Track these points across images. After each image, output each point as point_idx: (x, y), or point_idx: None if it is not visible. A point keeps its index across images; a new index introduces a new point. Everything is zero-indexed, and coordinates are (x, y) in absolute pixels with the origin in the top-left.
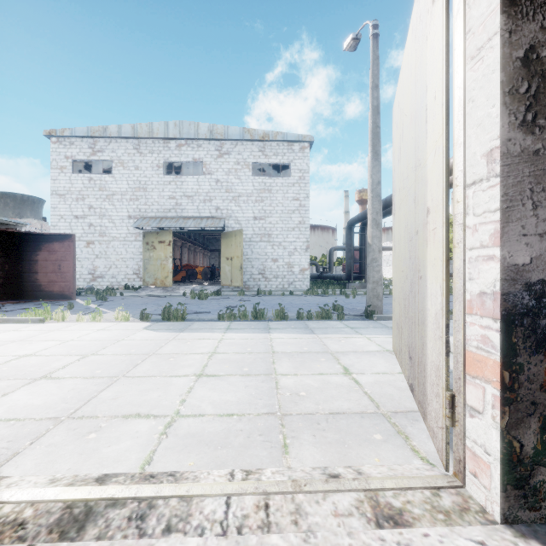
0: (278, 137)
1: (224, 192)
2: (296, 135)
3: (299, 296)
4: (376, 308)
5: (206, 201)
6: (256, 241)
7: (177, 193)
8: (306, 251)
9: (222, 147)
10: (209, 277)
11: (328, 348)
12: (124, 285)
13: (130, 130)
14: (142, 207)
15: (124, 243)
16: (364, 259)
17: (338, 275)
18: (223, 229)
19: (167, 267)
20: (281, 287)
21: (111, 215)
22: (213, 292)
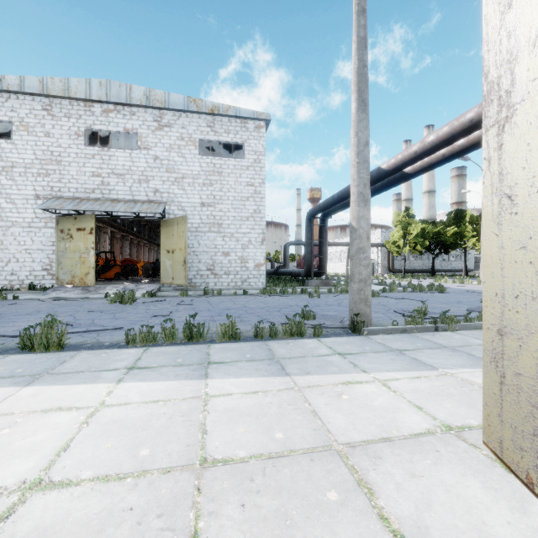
0: (230, 112)
1: (165, 172)
2: (250, 111)
3: (255, 296)
4: (364, 317)
5: (141, 182)
6: (204, 231)
7: (103, 169)
8: (262, 244)
9: (162, 117)
10: (151, 274)
11: (326, 429)
12: (29, 284)
13: (36, 84)
14: (54, 185)
15: (30, 230)
16: (325, 254)
17: (296, 271)
18: (162, 215)
19: (88, 261)
20: (234, 285)
21: (9, 193)
22: (147, 292)
